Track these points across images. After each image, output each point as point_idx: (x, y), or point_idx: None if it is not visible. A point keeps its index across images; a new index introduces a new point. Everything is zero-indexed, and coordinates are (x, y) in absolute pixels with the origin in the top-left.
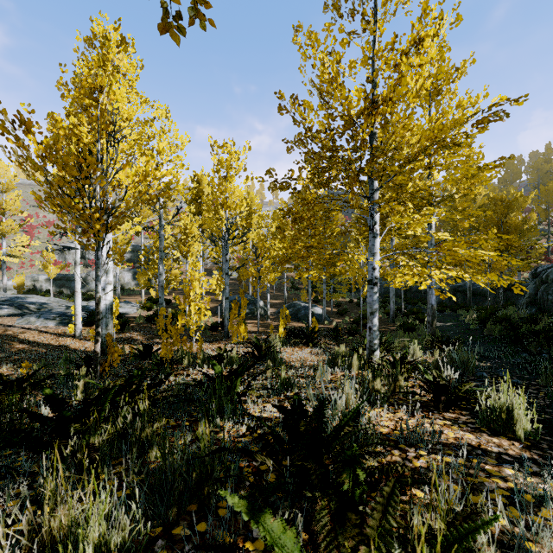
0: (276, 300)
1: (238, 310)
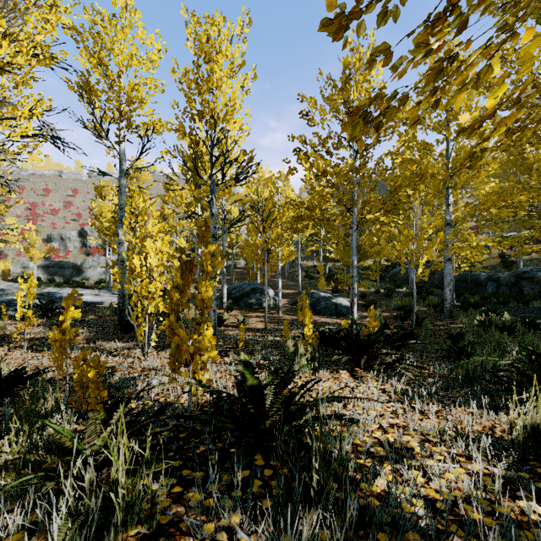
0: (289, 290)
1: (243, 300)
